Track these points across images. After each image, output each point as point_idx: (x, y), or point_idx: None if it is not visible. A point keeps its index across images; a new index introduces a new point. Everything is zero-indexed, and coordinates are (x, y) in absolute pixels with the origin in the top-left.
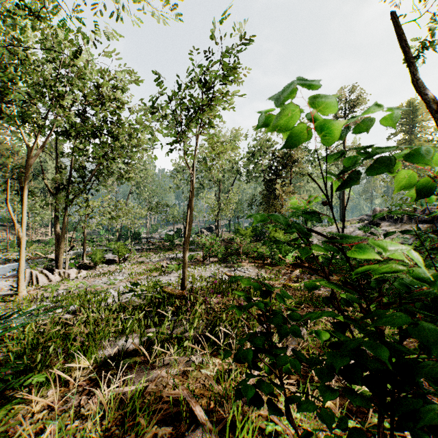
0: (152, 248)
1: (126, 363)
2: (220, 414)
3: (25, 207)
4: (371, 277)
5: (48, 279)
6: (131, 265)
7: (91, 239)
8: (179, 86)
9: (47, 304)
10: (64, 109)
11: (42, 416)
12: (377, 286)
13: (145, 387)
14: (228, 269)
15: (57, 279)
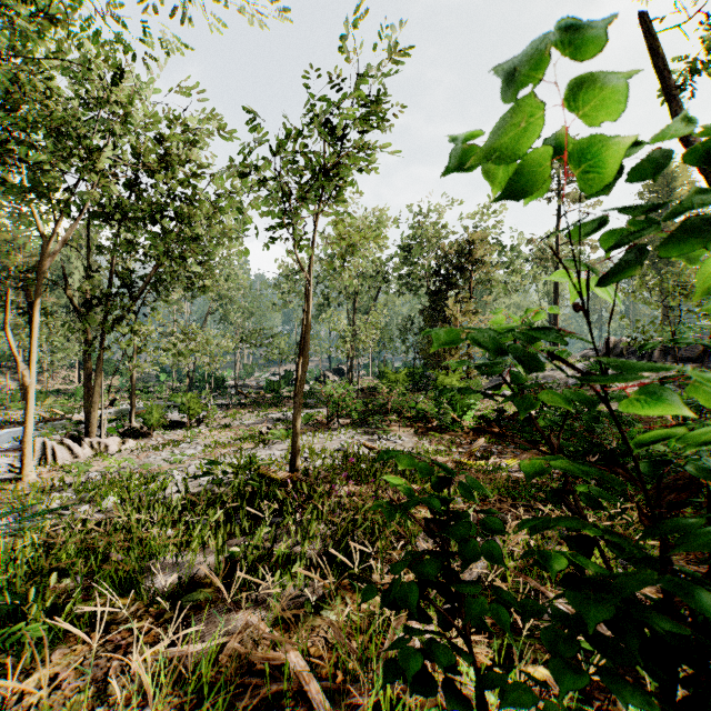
0: (244, 403)
1: (192, 600)
2: (354, 695)
3: (34, 335)
4: (605, 450)
5: (72, 454)
6: (210, 430)
7: (144, 388)
8: (287, 133)
9: (69, 495)
10: (98, 174)
11: (39, 699)
12: (646, 471)
13: (223, 644)
14: (368, 437)
15: (88, 454)
